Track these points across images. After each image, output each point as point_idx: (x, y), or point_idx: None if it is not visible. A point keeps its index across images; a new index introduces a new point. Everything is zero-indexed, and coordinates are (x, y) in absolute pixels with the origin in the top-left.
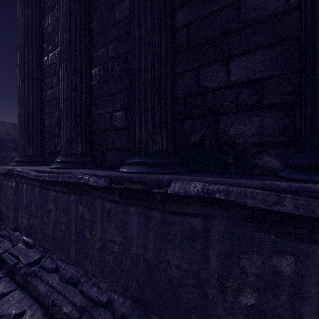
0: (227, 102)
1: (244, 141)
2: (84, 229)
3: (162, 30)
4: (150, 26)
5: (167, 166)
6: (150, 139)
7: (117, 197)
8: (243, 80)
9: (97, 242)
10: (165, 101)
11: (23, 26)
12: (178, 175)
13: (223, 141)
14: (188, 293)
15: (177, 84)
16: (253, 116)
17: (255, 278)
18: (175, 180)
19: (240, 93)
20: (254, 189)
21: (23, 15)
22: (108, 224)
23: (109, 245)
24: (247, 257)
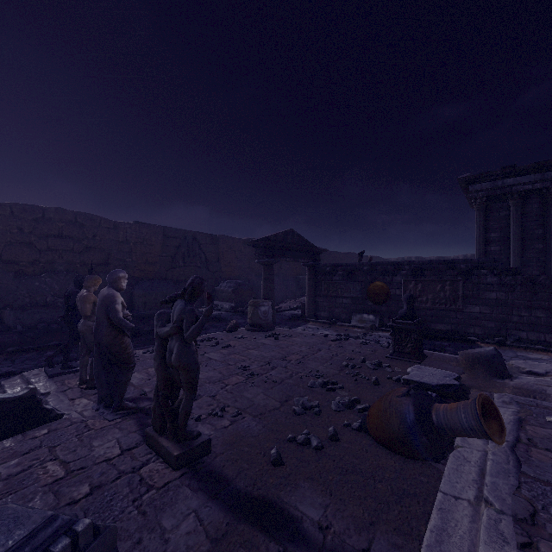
0: None
1: None
2: None
3: None
4: None
5: None
6: None
7: None
8: None
9: None
10: None
11: (482, 238)
12: None
13: None
14: None
15: None
16: None
17: None
18: None
19: None
20: None
21: (482, 234)
22: None
23: None
24: None
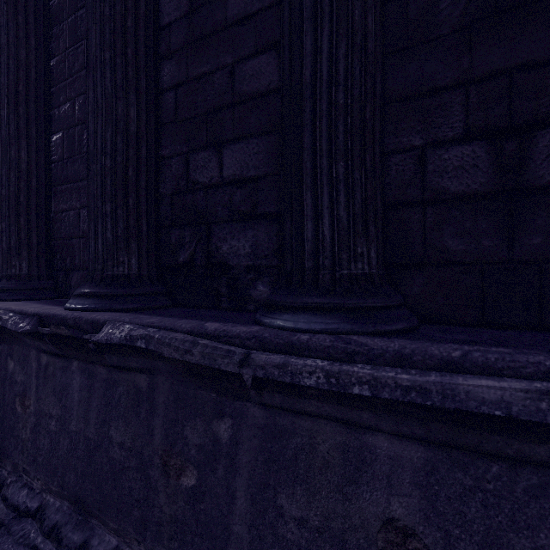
0: (220, 206)
1: (238, 263)
2: (15, 399)
3: (130, 94)
4: (110, 88)
5: (132, 298)
6: (109, 258)
7: (52, 346)
8: (237, 177)
9: (30, 419)
10: (136, 201)
11: None
12: (133, 313)
13: (216, 263)
14: (131, 481)
15: (163, 175)
16: (247, 229)
17: (197, 451)
18: (108, 322)
19: (234, 196)
20: (184, 334)
21: None
22: (45, 389)
23: (45, 421)
24: (191, 424)
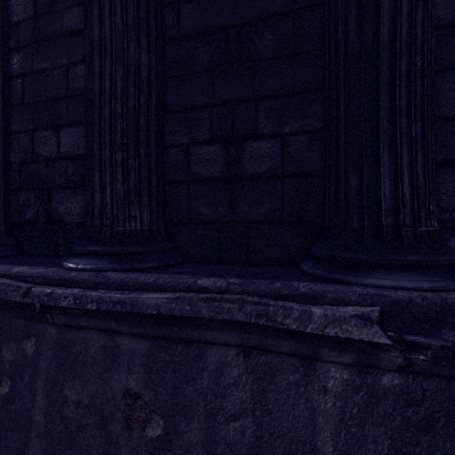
0: (58, 176)
1: (71, 221)
2: None
3: None
4: None
5: None
6: None
7: None
8: (70, 154)
9: None
10: None
11: None
12: None
13: (55, 220)
14: None
15: (13, 146)
16: (78, 194)
17: (11, 366)
18: None
19: (69, 168)
20: None
21: None
22: None
23: None
24: (7, 346)
